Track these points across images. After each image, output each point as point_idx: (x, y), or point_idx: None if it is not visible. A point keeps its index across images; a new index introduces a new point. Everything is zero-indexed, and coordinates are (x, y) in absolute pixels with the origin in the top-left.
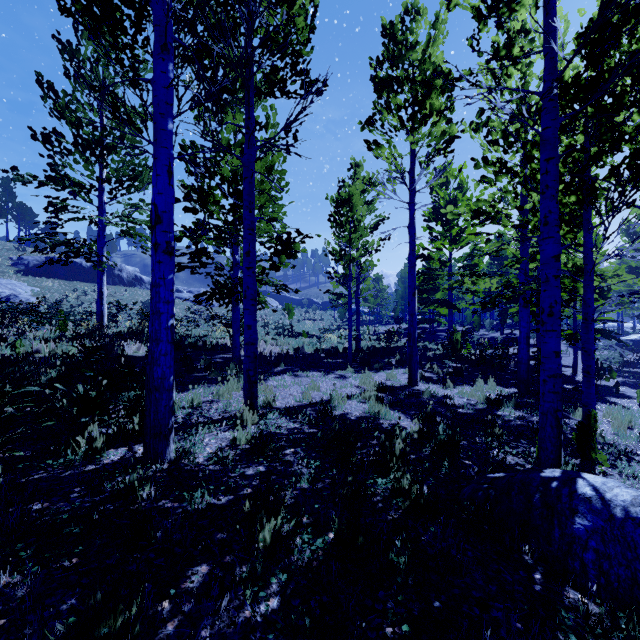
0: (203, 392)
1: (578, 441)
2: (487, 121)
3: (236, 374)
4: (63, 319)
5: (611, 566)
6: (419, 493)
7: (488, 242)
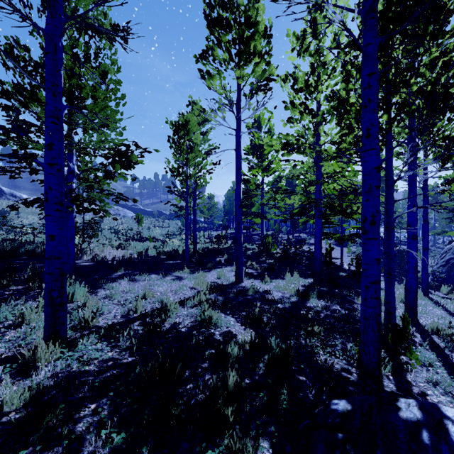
0: (1, 315)
1: (393, 341)
2: (308, 46)
3: None
4: None
5: None
6: None
7: (295, 167)
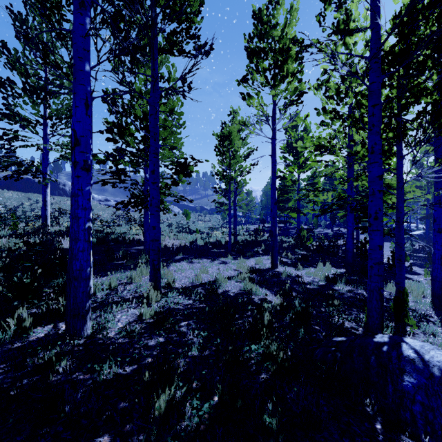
0: (119, 276)
1: (395, 310)
2: (329, 78)
3: (146, 262)
4: (15, 221)
5: (435, 417)
6: (284, 357)
7: (326, 167)
